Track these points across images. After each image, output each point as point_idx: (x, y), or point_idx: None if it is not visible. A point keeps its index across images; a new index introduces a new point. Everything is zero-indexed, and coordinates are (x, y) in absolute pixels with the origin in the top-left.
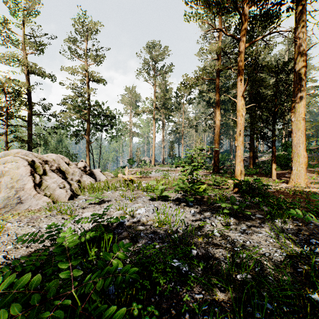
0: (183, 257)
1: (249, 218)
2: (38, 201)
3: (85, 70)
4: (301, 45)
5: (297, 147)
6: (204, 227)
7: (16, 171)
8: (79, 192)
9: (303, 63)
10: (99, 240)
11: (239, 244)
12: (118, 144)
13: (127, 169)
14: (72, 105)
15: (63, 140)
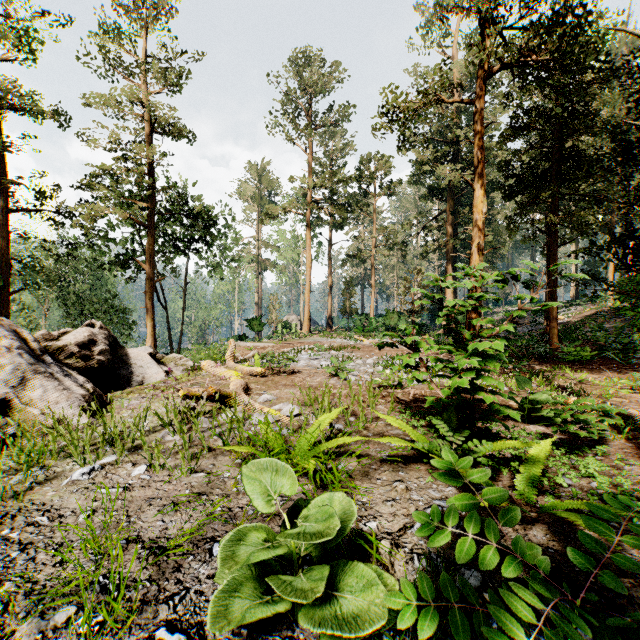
0: None
1: None
2: None
3: (140, 102)
4: None
5: None
6: None
7: None
8: None
9: None
10: None
11: None
12: (231, 287)
13: (232, 346)
14: (110, 190)
15: (104, 277)
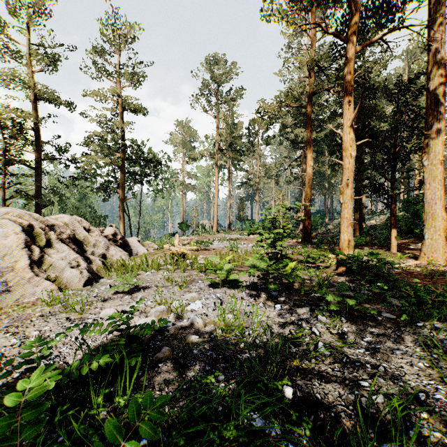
0: (268, 402)
1: (373, 319)
2: (36, 288)
3: (118, 95)
4: (438, 51)
5: (432, 205)
6: (299, 335)
7: (2, 241)
8: (103, 273)
9: (441, 78)
10: (121, 363)
11: (367, 372)
12: (166, 202)
13: (177, 237)
14: (99, 146)
15: (87, 196)
